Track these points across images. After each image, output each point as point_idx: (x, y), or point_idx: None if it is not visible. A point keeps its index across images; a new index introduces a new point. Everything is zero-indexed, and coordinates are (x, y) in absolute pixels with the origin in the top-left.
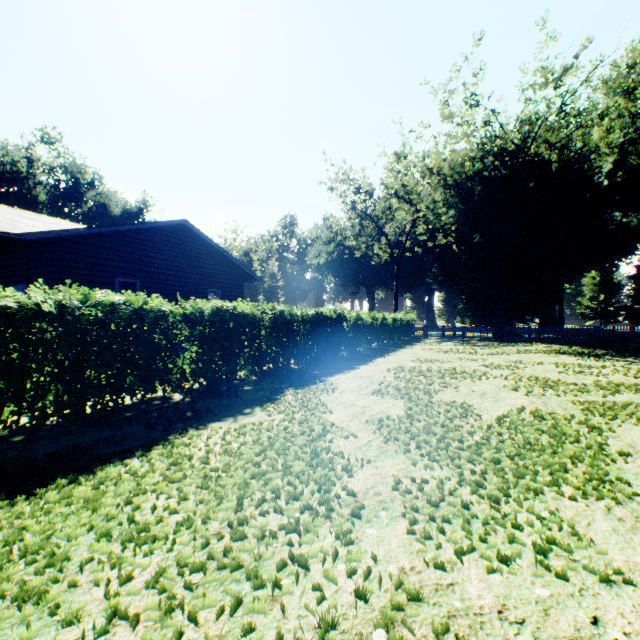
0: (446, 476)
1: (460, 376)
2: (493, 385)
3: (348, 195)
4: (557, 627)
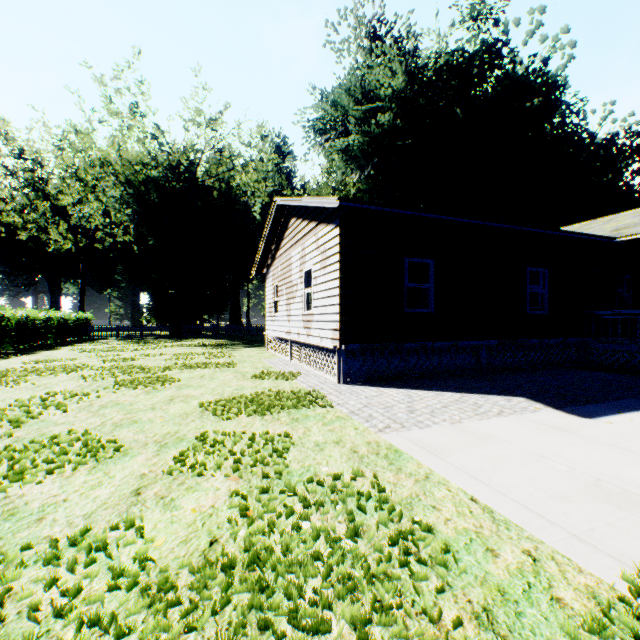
0: None
1: (52, 372)
2: (74, 376)
3: (3, 155)
4: None
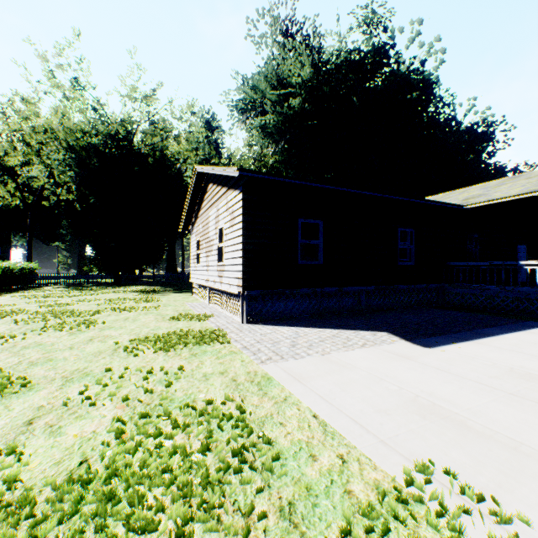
0: None
1: None
2: (7, 320)
3: None
4: None
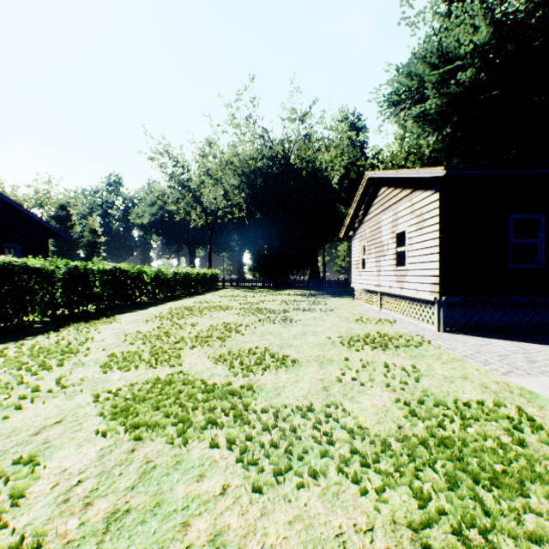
0: (143, 349)
1: (215, 309)
2: (229, 313)
3: (168, 167)
4: (138, 378)
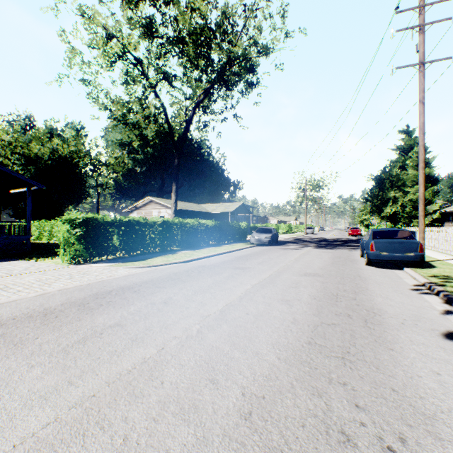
0: None
1: None
2: None
3: None
4: None
